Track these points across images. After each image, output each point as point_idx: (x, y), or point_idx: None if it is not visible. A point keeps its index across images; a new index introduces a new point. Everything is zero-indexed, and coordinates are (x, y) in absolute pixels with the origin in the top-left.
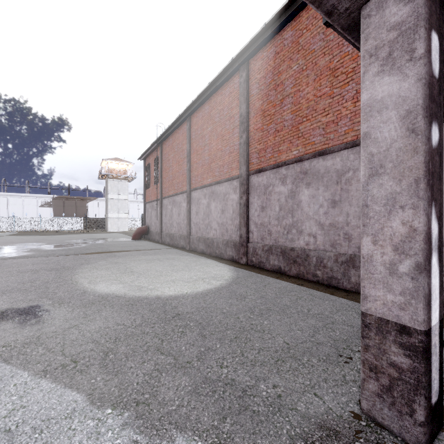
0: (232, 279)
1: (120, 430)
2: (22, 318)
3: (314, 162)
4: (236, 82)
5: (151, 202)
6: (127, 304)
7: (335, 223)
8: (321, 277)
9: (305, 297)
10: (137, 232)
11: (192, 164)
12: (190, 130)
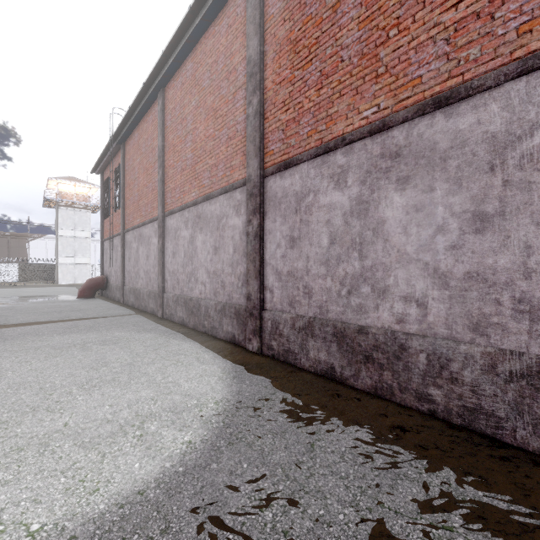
0: (222, 415)
1: None
2: None
3: (420, 127)
4: (241, 1)
5: (110, 238)
6: None
7: (485, 272)
8: (443, 404)
9: (459, 522)
10: (87, 285)
11: (167, 171)
12: (163, 111)
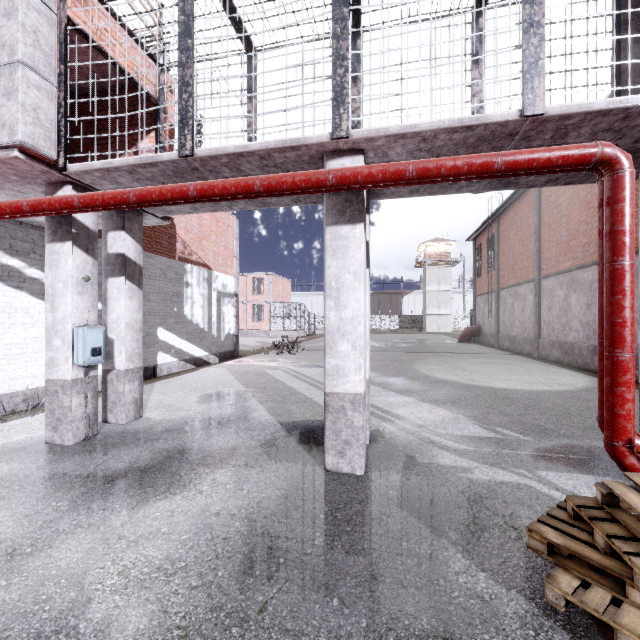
0: (584, 387)
1: (467, 420)
2: (396, 382)
3: None
4: None
5: (483, 294)
6: (462, 386)
7: None
8: None
9: None
10: (465, 332)
11: (542, 243)
12: (539, 197)
